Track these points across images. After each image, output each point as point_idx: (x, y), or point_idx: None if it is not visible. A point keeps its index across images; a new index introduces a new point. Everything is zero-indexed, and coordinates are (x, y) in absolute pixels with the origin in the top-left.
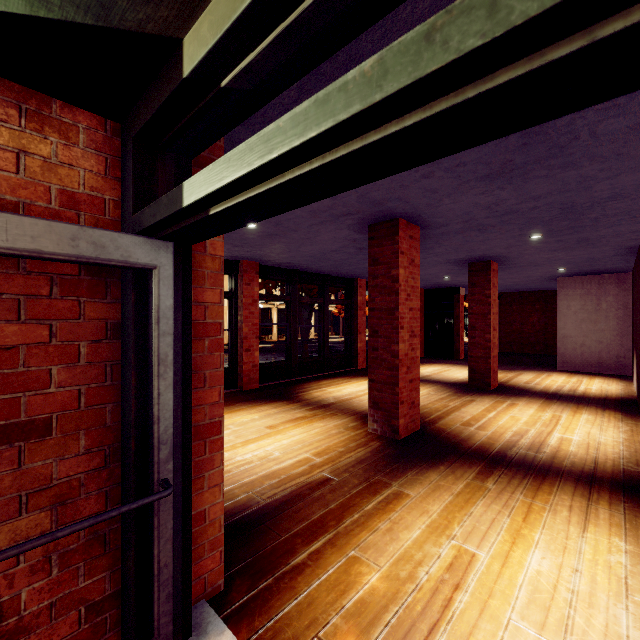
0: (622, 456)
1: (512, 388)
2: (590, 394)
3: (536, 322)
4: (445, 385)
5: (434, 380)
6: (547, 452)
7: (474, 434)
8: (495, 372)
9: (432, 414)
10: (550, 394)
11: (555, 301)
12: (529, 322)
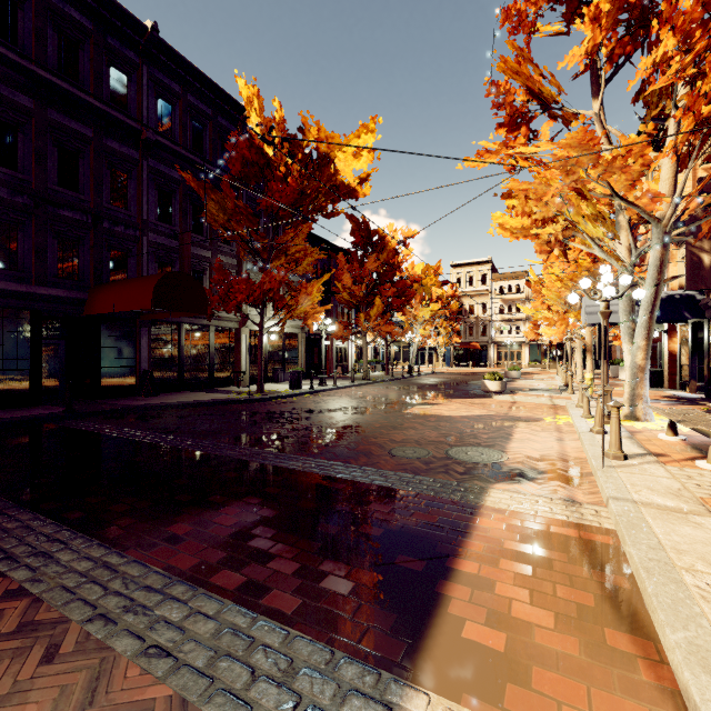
0: None
1: None
2: None
3: None
4: None
5: None
6: None
7: None
8: None
9: None
10: None
11: None
12: None
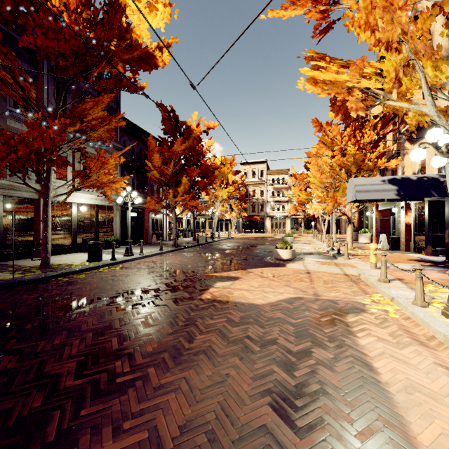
0: None
1: None
2: None
3: None
4: None
5: None
6: None
7: None
8: None
9: None
10: None
11: None
12: None
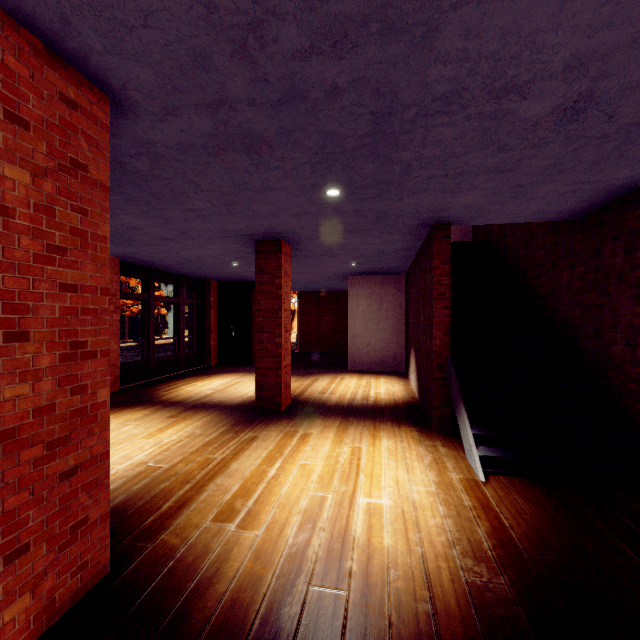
0: (451, 536)
1: (307, 404)
2: (381, 401)
3: (330, 321)
4: (225, 411)
5: (213, 403)
6: (354, 572)
7: (231, 550)
8: (288, 386)
9: (170, 496)
10: (346, 408)
11: (345, 302)
12: (324, 321)
